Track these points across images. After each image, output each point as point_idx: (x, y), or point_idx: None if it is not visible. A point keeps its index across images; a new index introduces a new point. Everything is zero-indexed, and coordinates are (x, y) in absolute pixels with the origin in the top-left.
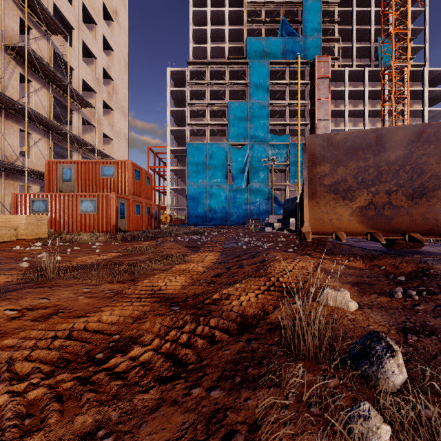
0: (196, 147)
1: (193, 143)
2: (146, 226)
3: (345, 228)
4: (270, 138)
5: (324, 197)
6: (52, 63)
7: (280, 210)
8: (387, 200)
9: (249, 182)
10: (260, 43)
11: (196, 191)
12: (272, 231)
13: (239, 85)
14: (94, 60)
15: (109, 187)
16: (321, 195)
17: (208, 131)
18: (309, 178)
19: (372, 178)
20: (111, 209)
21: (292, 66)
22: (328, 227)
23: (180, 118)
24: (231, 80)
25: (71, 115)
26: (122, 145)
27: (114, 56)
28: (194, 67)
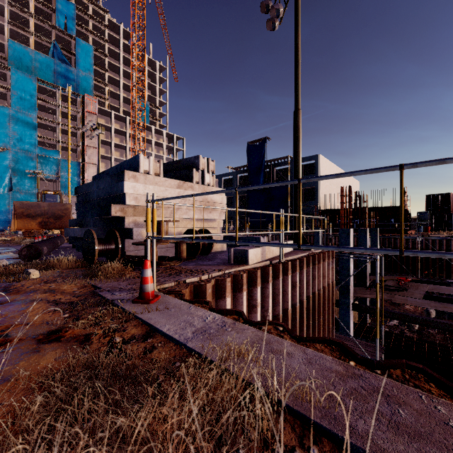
0: None
1: None
2: None
3: (33, 228)
4: (38, 150)
5: (26, 218)
6: None
7: None
8: (48, 220)
9: (12, 189)
10: (27, 52)
11: None
12: None
13: None
14: None
15: None
16: (24, 218)
17: None
18: (18, 212)
19: (41, 214)
20: None
21: (64, 91)
22: (27, 228)
23: None
24: None
25: None
26: None
27: None
28: None
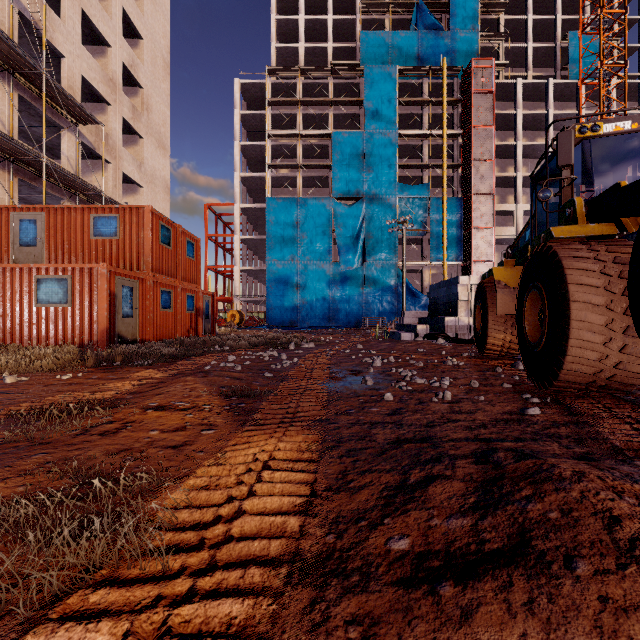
0: (280, 204)
1: (276, 198)
2: (186, 330)
3: None
4: (399, 190)
5: None
6: (16, 37)
7: (414, 304)
8: None
9: (366, 260)
10: (382, 40)
11: (280, 274)
12: (415, 341)
13: (349, 105)
14: (106, 50)
15: (109, 257)
16: None
17: (300, 178)
18: None
19: None
20: (98, 298)
21: (433, 76)
22: None
23: (257, 160)
24: (336, 98)
25: (56, 134)
26: (160, 196)
27: (144, 49)
28: (279, 79)
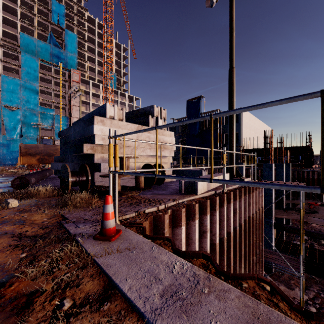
0: None
1: None
2: None
3: (33, 163)
4: (40, 109)
5: (28, 156)
6: None
7: None
8: (44, 157)
9: (22, 136)
10: (32, 40)
11: None
12: None
13: (13, 64)
14: None
15: None
16: (27, 155)
17: None
18: (23, 152)
19: (39, 153)
20: None
21: (57, 67)
22: (29, 163)
23: None
24: (4, 60)
25: None
26: None
27: None
28: None
